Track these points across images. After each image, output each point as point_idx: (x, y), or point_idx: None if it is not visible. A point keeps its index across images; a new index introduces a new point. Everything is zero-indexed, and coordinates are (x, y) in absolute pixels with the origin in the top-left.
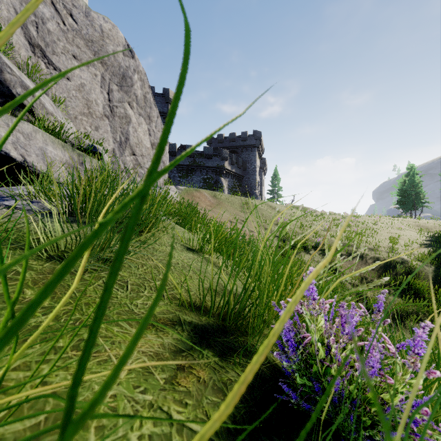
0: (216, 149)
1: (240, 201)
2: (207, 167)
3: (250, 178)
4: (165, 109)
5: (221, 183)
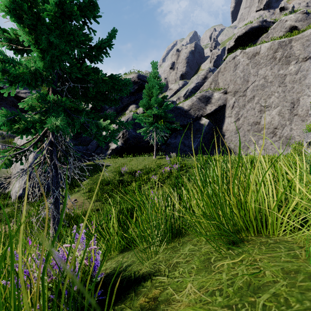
0: None
1: None
2: None
3: None
4: None
5: None
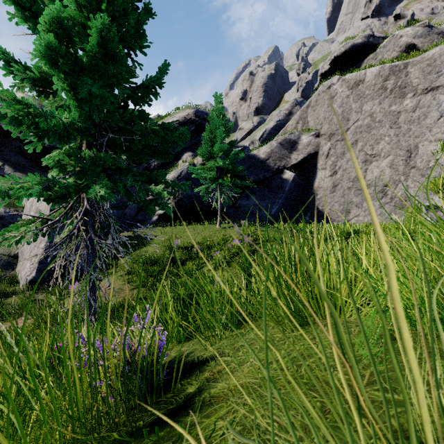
0: None
1: None
2: None
3: None
4: None
5: None
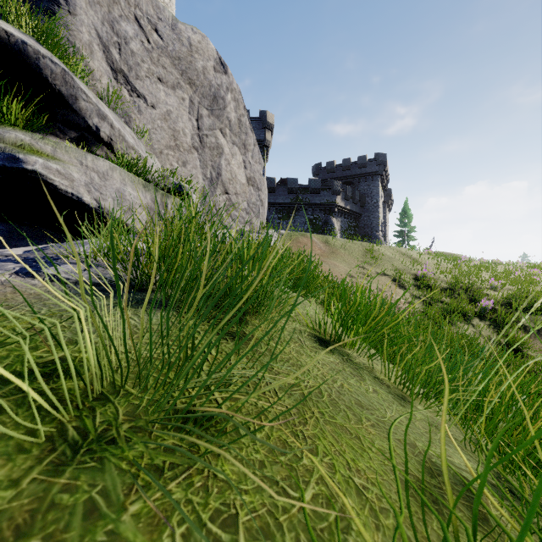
0: (324, 182)
1: (360, 248)
2: (314, 204)
3: (370, 216)
4: (261, 136)
5: (332, 224)
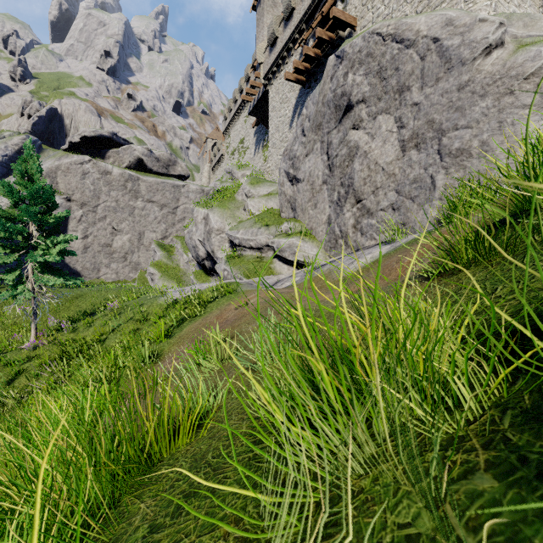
0: None
1: None
2: None
3: None
4: None
5: None
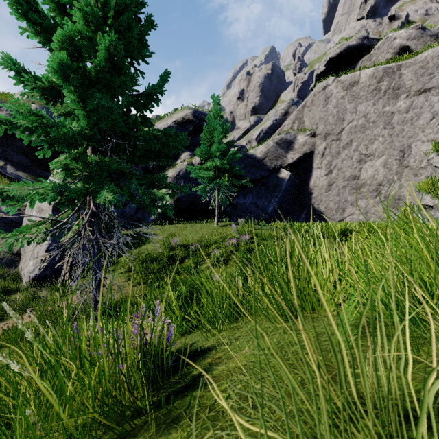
0: None
1: None
2: None
3: None
4: None
5: None
